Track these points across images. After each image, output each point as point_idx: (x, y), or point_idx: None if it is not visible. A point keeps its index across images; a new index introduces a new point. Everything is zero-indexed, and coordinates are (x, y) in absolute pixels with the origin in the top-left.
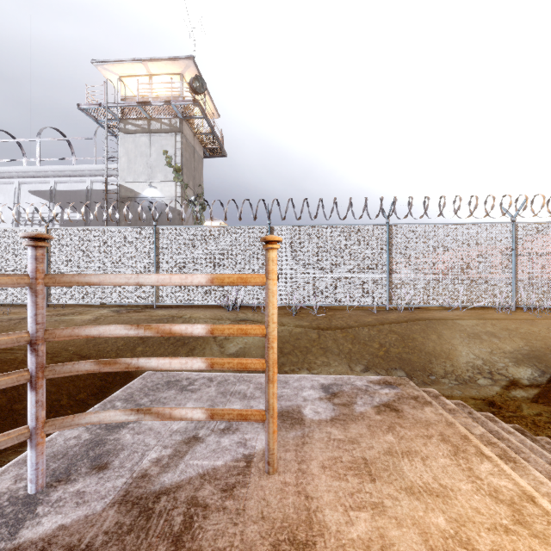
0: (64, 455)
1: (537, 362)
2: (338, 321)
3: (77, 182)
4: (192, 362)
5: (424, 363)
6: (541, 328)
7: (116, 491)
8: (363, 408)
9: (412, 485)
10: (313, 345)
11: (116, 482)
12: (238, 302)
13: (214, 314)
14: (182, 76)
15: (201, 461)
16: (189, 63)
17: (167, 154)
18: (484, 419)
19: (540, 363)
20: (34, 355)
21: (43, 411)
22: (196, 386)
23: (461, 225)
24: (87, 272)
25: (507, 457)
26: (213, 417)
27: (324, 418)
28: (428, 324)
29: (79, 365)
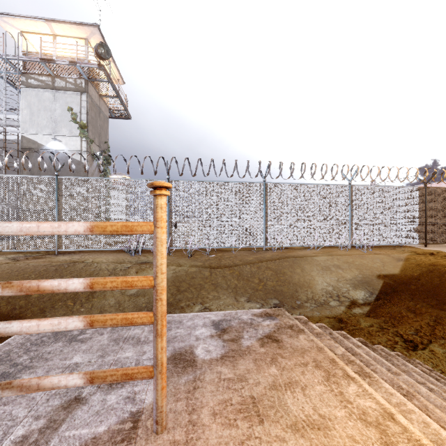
0: None
1: (367, 285)
2: (226, 260)
3: None
4: (66, 322)
5: (292, 292)
6: (369, 261)
7: None
8: (249, 342)
9: (297, 421)
10: (206, 282)
11: None
12: (140, 247)
13: (117, 258)
14: (88, 41)
15: (80, 429)
16: (95, 30)
17: (72, 111)
18: (341, 338)
19: (369, 287)
20: None
21: None
22: (88, 334)
23: (316, 186)
24: None
25: (364, 373)
26: (92, 381)
27: (214, 357)
28: (294, 260)
29: None
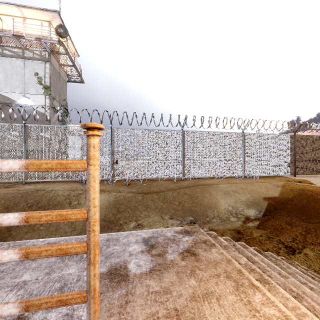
0: None
1: (257, 205)
2: (155, 188)
3: None
4: (1, 255)
5: (203, 211)
6: (257, 187)
7: None
8: (173, 256)
9: None
10: (139, 204)
11: None
12: None
13: (71, 187)
14: (50, 23)
15: None
16: (56, 15)
17: (38, 75)
18: (242, 249)
19: (258, 206)
20: None
21: None
22: None
23: (219, 133)
24: None
25: (263, 280)
26: (27, 309)
27: (144, 271)
28: (204, 187)
29: None
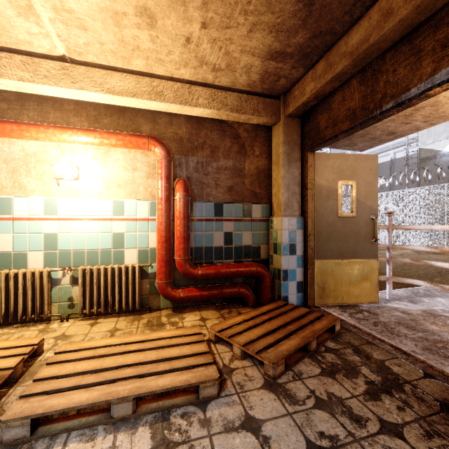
0: (396, 295)
1: None
2: None
3: (383, 157)
4: None
5: None
6: None
7: (420, 309)
8: None
9: None
10: None
11: (420, 307)
12: None
13: None
14: None
15: None
16: None
17: None
18: None
19: None
20: (388, 252)
21: (391, 273)
22: None
23: None
24: (393, 222)
25: None
26: None
27: None
28: None
29: (404, 259)
